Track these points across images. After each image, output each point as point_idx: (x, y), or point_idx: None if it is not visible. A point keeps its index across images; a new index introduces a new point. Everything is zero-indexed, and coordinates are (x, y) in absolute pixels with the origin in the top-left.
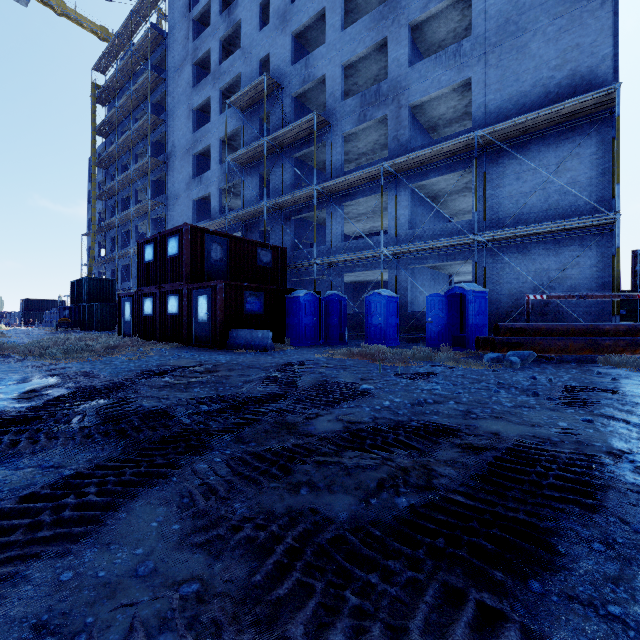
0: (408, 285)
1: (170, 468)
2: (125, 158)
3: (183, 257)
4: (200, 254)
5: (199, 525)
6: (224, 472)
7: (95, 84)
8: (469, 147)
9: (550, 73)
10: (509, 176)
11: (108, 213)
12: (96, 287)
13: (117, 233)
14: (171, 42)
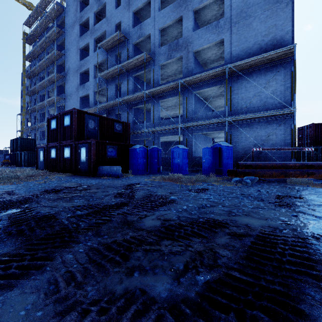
0: (192, 143)
1: (46, 259)
2: (42, 73)
3: (72, 126)
4: (82, 125)
5: (57, 311)
6: (84, 260)
7: (25, 32)
8: (223, 73)
9: (262, 38)
10: (242, 89)
11: (32, 103)
12: (25, 143)
13: (37, 114)
14: (67, 12)
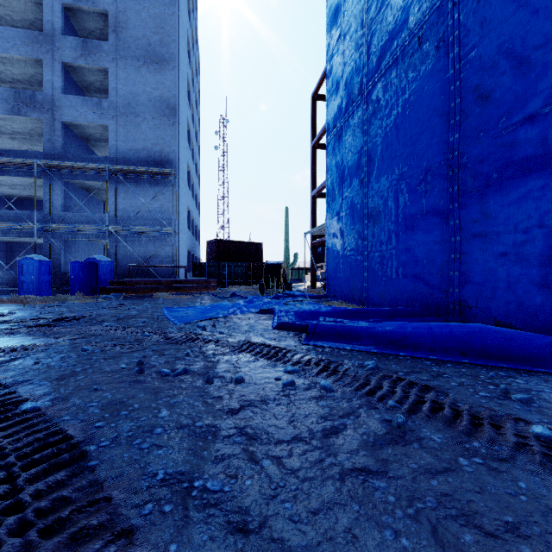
0: (61, 252)
1: None
2: None
3: None
4: None
5: None
6: None
7: None
8: (106, 170)
9: (151, 146)
10: (131, 194)
11: None
12: None
13: None
14: None
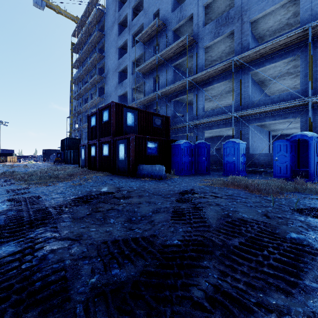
0: (249, 136)
1: None
2: (86, 78)
3: (111, 121)
4: (120, 120)
5: None
6: None
7: (72, 43)
8: (299, 38)
9: None
10: None
11: (78, 106)
12: (72, 142)
13: (82, 116)
14: (107, 15)
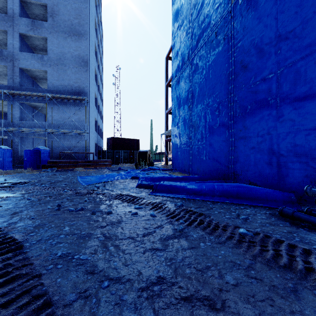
0: (19, 144)
1: None
2: None
3: None
4: None
5: None
6: None
7: None
8: (46, 96)
9: (73, 83)
10: (61, 111)
11: None
12: None
13: None
14: None
